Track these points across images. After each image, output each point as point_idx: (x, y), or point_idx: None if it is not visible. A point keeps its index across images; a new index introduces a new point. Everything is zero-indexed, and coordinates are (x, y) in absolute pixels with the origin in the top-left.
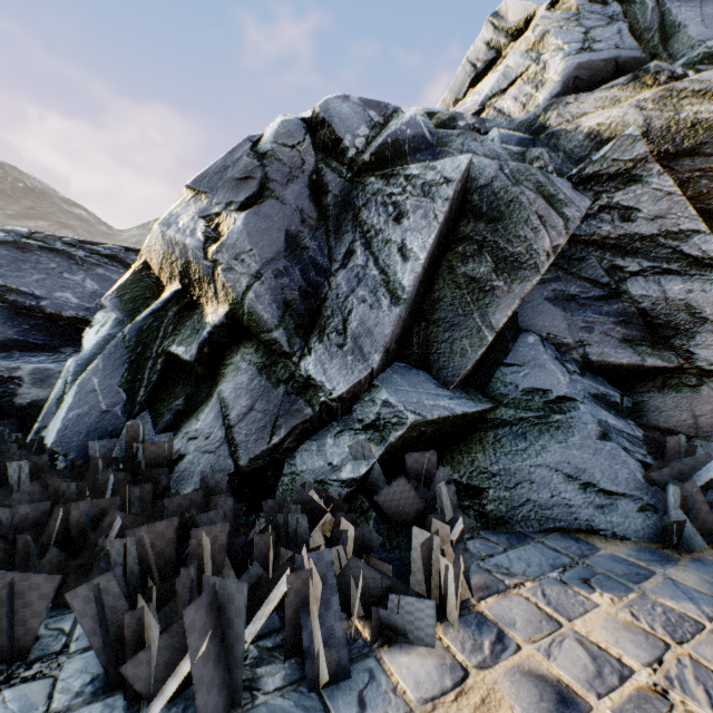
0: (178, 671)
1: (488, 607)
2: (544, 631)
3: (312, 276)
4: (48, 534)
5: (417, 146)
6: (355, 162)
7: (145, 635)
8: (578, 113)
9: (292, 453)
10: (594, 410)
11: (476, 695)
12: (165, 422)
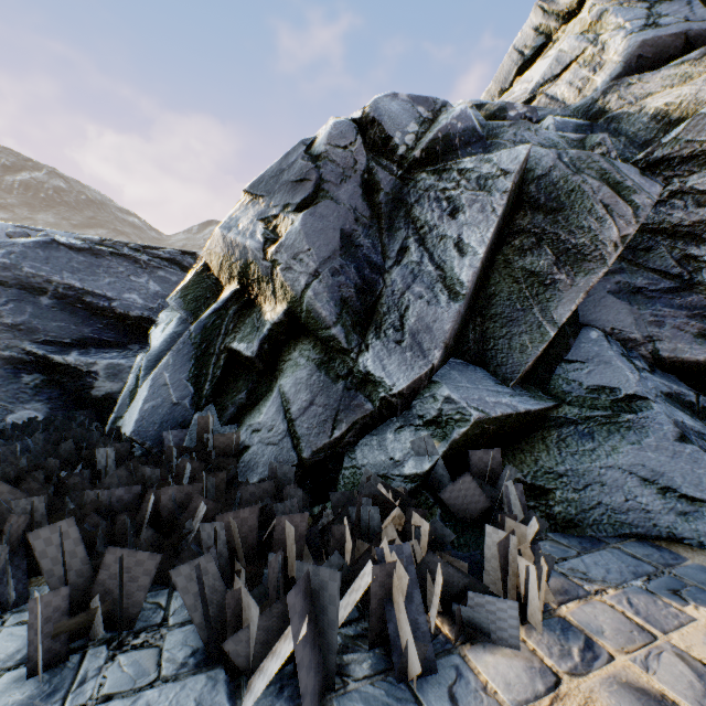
0: (276, 651)
1: (570, 612)
2: (637, 642)
3: (367, 274)
4: (141, 515)
5: (467, 139)
6: (406, 159)
7: (242, 615)
8: (642, 93)
9: (352, 448)
10: (668, 410)
11: (572, 703)
12: (229, 415)
